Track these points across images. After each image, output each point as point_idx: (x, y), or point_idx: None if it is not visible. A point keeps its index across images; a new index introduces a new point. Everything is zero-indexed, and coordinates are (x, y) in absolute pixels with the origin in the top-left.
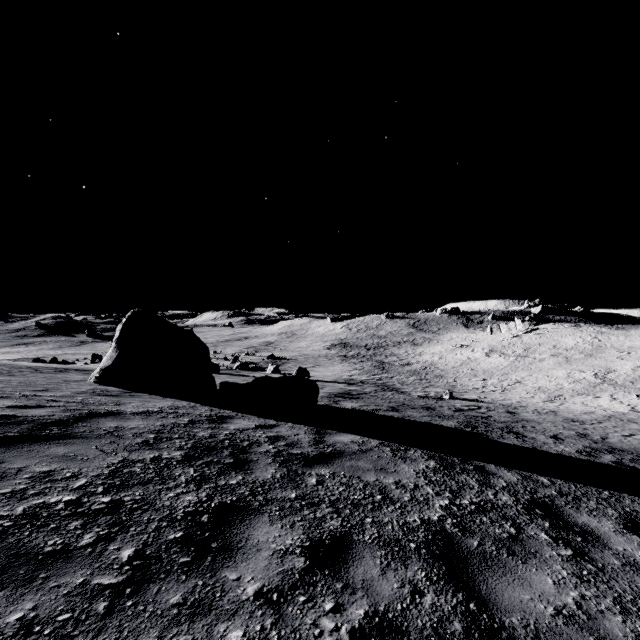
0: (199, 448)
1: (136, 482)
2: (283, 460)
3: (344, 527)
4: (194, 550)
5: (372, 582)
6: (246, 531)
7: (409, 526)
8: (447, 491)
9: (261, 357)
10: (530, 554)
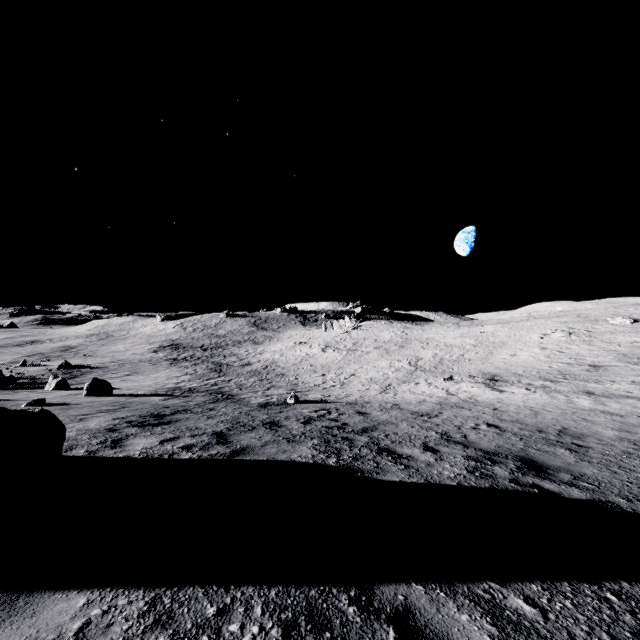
0: None
1: None
2: None
3: None
4: None
5: None
6: None
7: None
8: None
9: (48, 367)
10: None
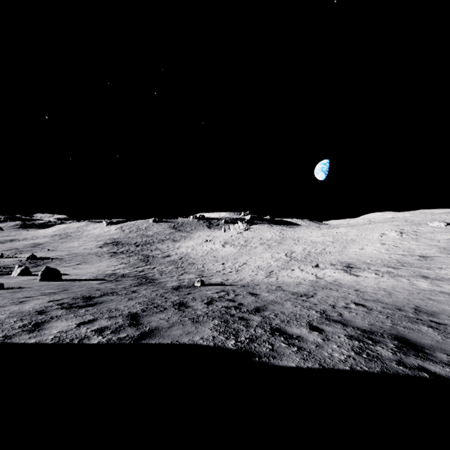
0: None
1: None
2: None
3: None
4: None
5: None
6: None
7: None
8: None
9: (19, 258)
10: None
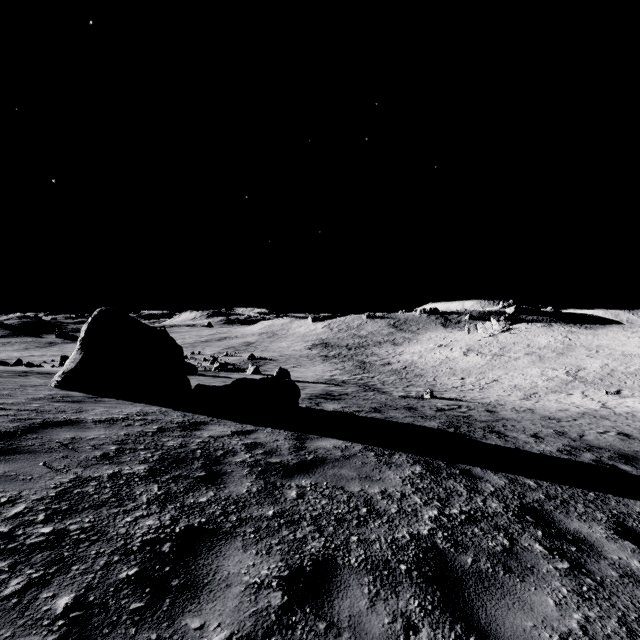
0: (167, 460)
1: (87, 505)
2: (260, 471)
3: (327, 549)
4: (150, 591)
5: (360, 618)
6: (215, 561)
7: (398, 543)
8: (435, 499)
9: (241, 358)
10: (527, 570)
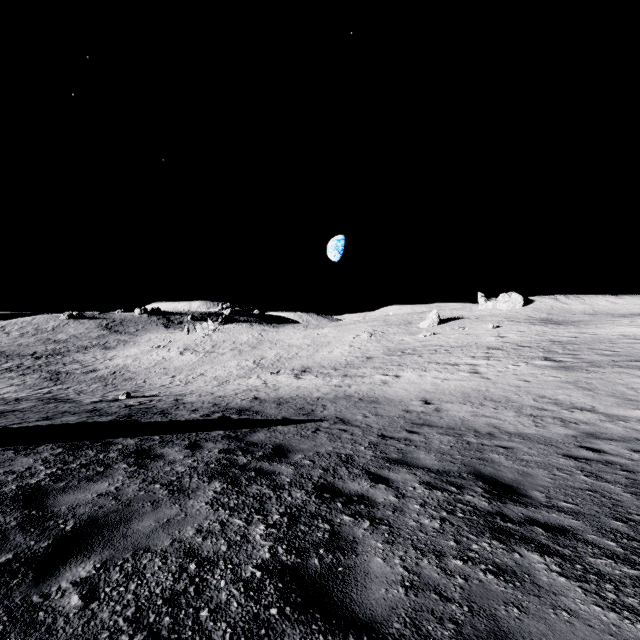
0: None
1: None
2: None
3: None
4: None
5: None
6: None
7: (2, 493)
8: (61, 464)
9: None
10: (105, 477)
